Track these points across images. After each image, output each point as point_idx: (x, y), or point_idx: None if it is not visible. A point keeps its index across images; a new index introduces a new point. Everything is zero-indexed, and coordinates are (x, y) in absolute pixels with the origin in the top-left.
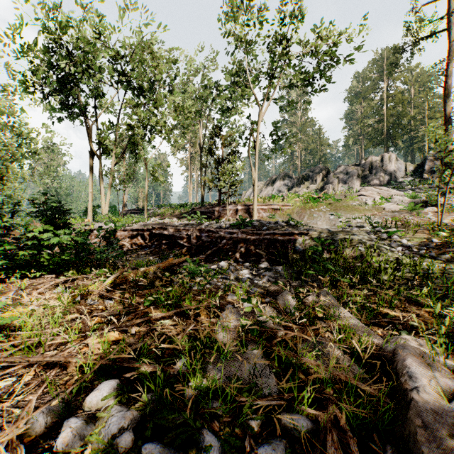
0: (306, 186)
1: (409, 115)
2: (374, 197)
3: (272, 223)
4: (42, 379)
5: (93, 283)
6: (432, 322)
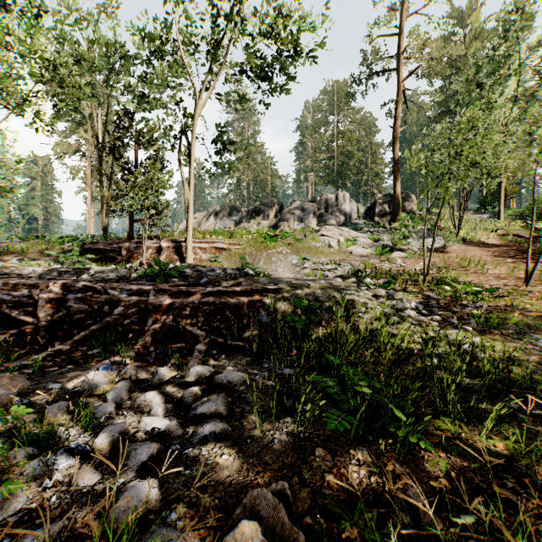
0: (257, 221)
1: (357, 157)
2: (337, 238)
3: (216, 270)
4: None
5: None
6: None
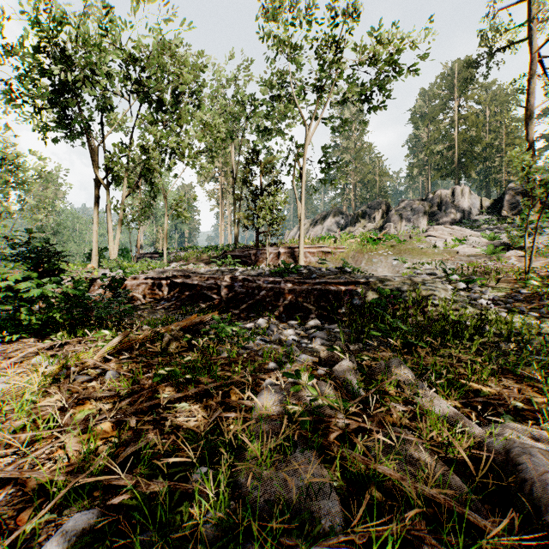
0: (363, 225)
1: (484, 141)
2: (445, 238)
3: (322, 269)
4: None
5: (88, 349)
6: (540, 401)
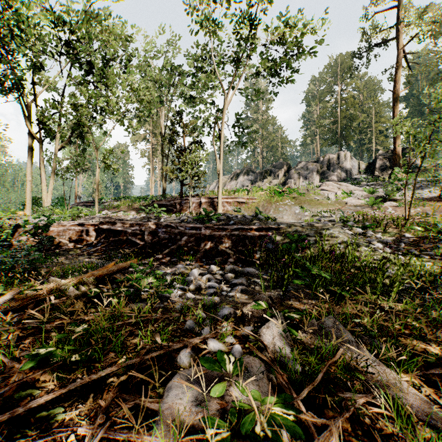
0: (269, 181)
1: (360, 118)
2: (335, 192)
3: (239, 216)
4: None
5: None
6: None
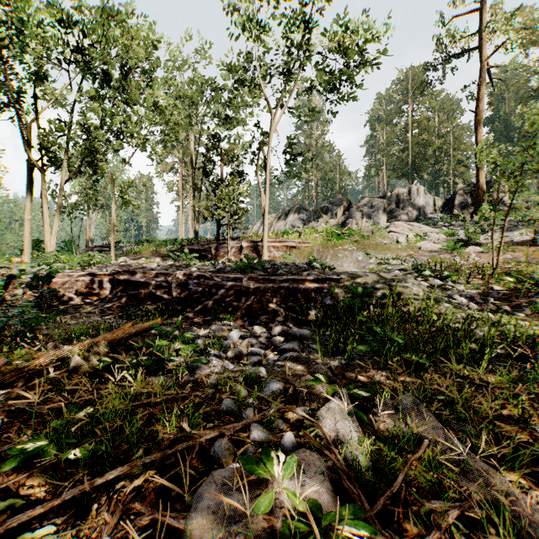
0: (325, 220)
1: (435, 145)
2: (406, 234)
3: (288, 264)
4: None
5: None
6: None
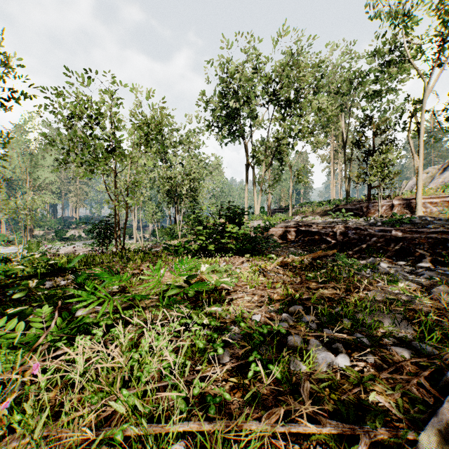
0: None
1: None
2: None
3: (441, 219)
4: (262, 300)
5: (264, 263)
6: None
